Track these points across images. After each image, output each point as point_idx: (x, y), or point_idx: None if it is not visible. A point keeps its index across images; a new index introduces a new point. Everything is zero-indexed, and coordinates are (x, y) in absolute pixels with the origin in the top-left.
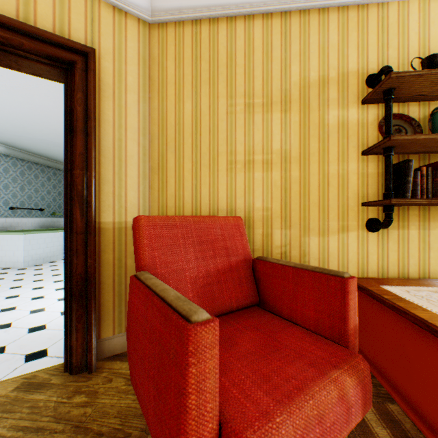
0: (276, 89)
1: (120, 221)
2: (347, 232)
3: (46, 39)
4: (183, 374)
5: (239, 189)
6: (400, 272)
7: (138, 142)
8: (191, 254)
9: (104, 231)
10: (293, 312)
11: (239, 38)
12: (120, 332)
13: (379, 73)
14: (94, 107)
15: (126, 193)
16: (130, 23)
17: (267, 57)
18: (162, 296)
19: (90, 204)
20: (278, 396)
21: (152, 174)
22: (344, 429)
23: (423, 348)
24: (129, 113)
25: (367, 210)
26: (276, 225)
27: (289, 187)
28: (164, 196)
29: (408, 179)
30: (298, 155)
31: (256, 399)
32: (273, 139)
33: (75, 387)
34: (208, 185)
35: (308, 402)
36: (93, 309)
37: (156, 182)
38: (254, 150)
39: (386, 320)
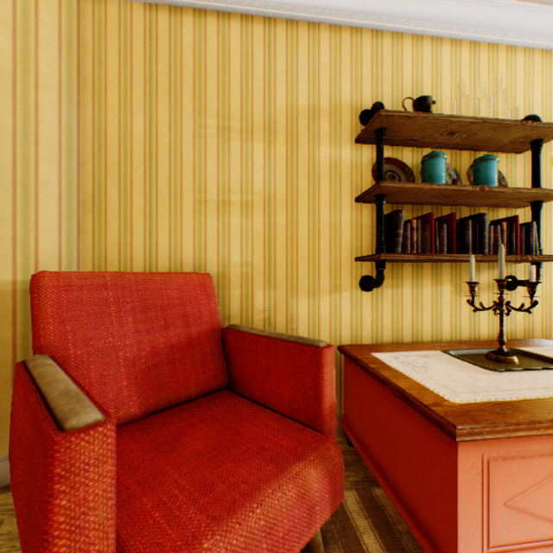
0: (258, 113)
1: (27, 279)
2: (340, 292)
3: None
4: (45, 511)
5: (211, 238)
6: (394, 335)
7: (59, 164)
8: (130, 325)
9: None
10: (267, 393)
11: (211, 40)
12: None
13: (372, 110)
14: None
15: (37, 238)
16: None
17: (248, 70)
18: (44, 392)
19: None
20: (216, 511)
21: (83, 211)
22: (305, 534)
23: (403, 420)
24: (43, 119)
25: (362, 266)
26: (259, 284)
27: (275, 237)
28: (103, 243)
29: (399, 232)
30: (285, 198)
31: (185, 520)
32: (254, 176)
33: None
34: (168, 230)
35: (255, 511)
36: None
37: (90, 223)
38: (231, 188)
39: (373, 393)
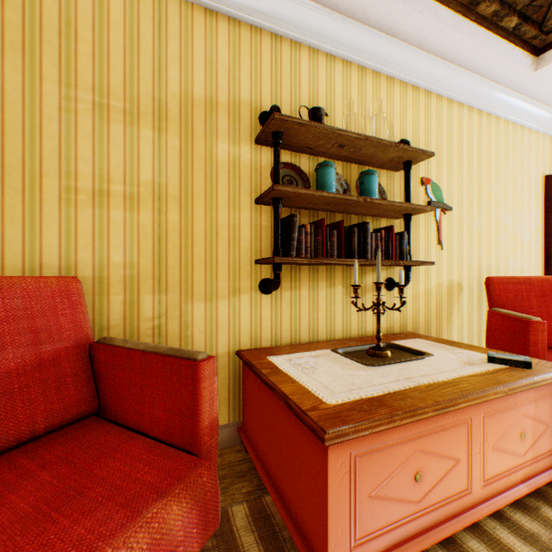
0: (146, 95)
1: None
2: (239, 295)
3: None
4: None
5: (85, 234)
6: (293, 337)
7: None
8: None
9: None
10: (142, 416)
11: None
12: None
13: (270, 112)
14: None
15: None
16: None
17: (133, 44)
18: None
19: None
20: None
21: None
22: None
23: (288, 426)
24: None
25: (261, 269)
26: (147, 288)
27: (166, 236)
28: None
29: (294, 236)
30: (179, 194)
31: None
32: (142, 166)
33: None
34: (21, 222)
35: None
36: None
37: None
38: (111, 177)
39: (265, 398)
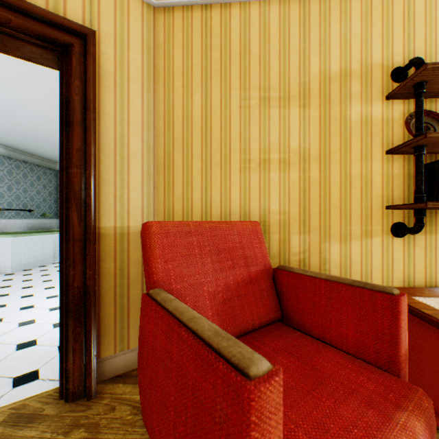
0: (293, 82)
1: (122, 226)
2: (370, 237)
3: (38, 16)
4: None
5: (254, 191)
6: (427, 280)
7: (142, 138)
8: (209, 265)
9: (104, 237)
10: (326, 331)
11: (254, 26)
12: (121, 349)
13: (407, 65)
14: (93, 97)
15: (128, 194)
16: (133, 5)
17: (285, 46)
18: (193, 329)
19: (89, 207)
20: None
21: (157, 173)
22: None
23: None
24: (132, 105)
25: (392, 214)
26: (294, 230)
27: (308, 189)
28: (170, 197)
29: None
30: (318, 154)
31: None
32: (290, 137)
33: (72, 419)
34: (219, 185)
35: None
36: (92, 327)
37: (161, 182)
38: (270, 148)
39: (426, 337)
